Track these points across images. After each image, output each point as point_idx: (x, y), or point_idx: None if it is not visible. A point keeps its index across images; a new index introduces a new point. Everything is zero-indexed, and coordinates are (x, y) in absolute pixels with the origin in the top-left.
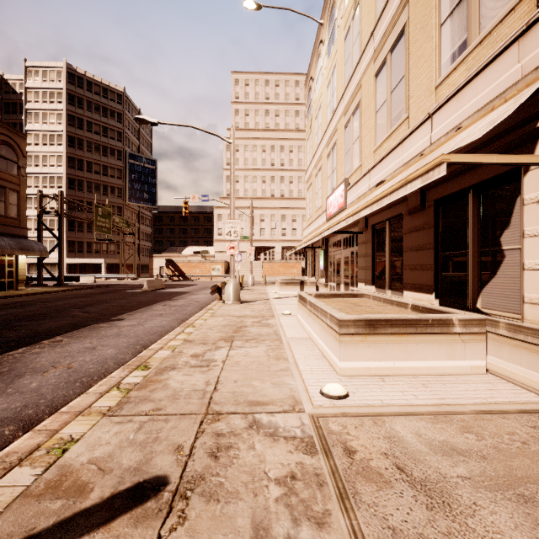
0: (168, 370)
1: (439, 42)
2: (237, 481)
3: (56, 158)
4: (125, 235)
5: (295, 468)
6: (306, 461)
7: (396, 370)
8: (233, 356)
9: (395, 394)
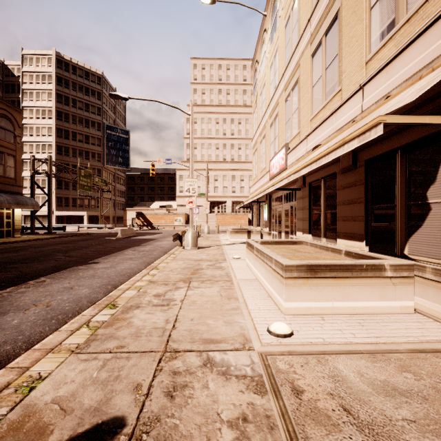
0: (133, 308)
1: (369, 23)
2: (191, 423)
3: (47, 129)
4: (103, 192)
5: (246, 409)
6: (257, 401)
7: (334, 310)
8: (190, 296)
9: (335, 332)
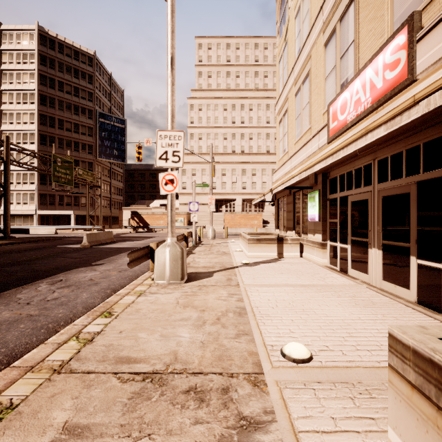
0: None
1: None
2: None
3: (29, 116)
4: (95, 189)
5: None
6: None
7: None
8: None
9: None
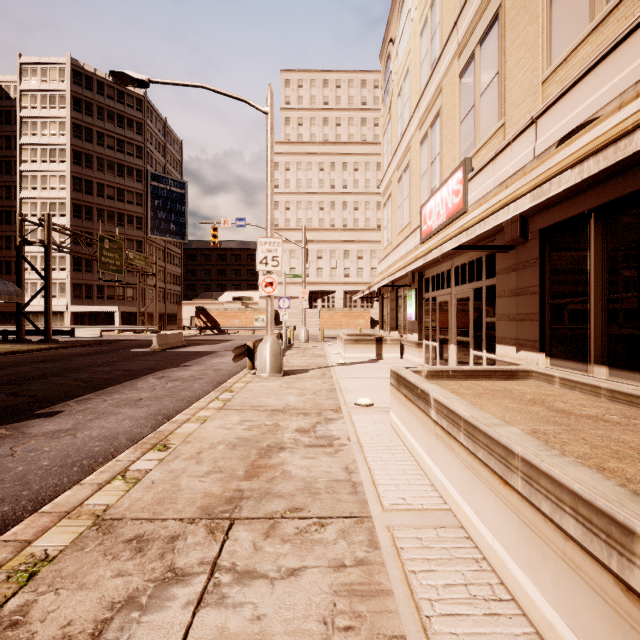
0: None
1: None
2: None
3: (58, 179)
4: (146, 276)
5: None
6: None
7: None
8: None
9: None
